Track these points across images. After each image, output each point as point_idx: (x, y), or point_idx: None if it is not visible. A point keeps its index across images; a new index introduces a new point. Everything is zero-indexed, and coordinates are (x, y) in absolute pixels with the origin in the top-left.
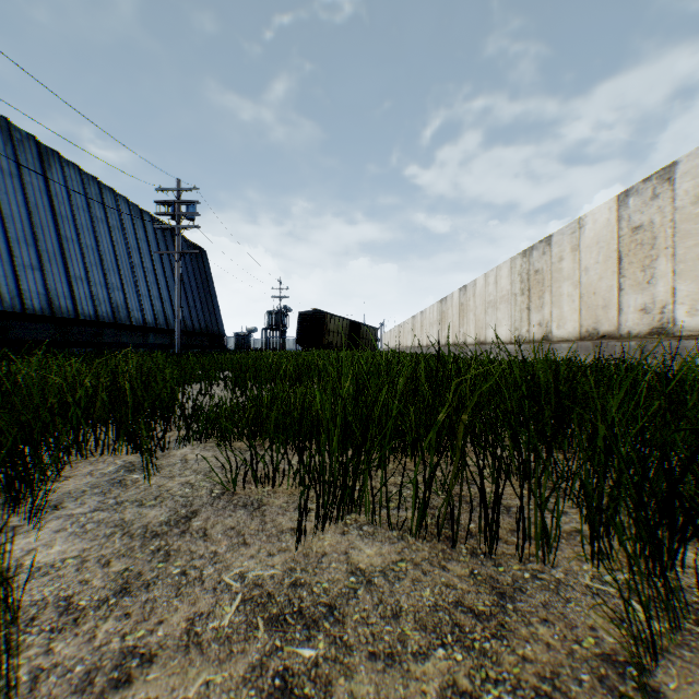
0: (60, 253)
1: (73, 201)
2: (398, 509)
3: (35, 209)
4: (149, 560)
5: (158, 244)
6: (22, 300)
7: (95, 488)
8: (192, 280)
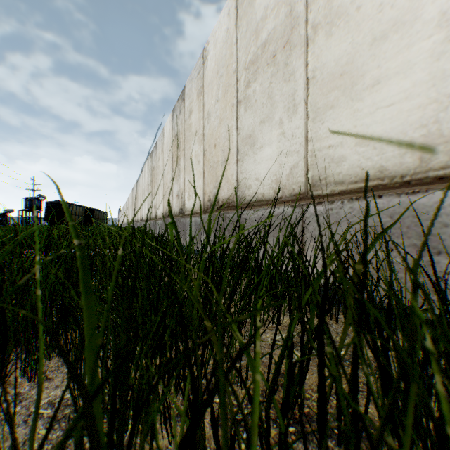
0: None
1: None
2: None
3: None
4: None
5: None
6: None
7: None
8: None
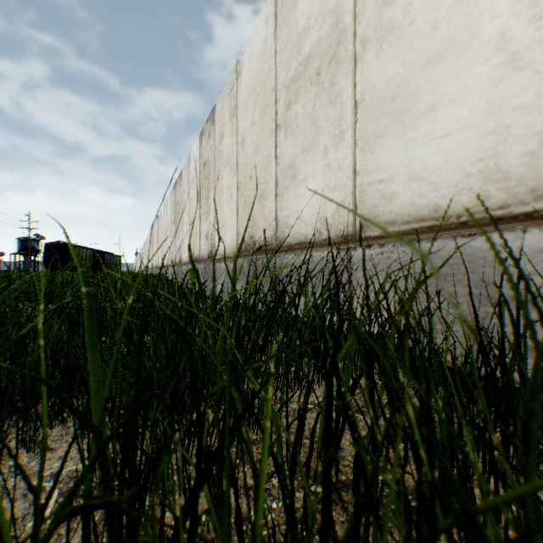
0: None
1: None
2: None
3: None
4: None
5: None
6: None
7: None
8: None
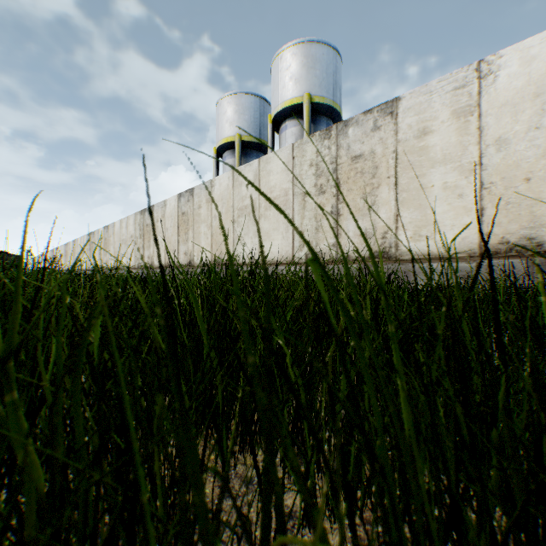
0: None
1: None
2: None
3: None
4: None
5: None
6: None
7: None
8: None
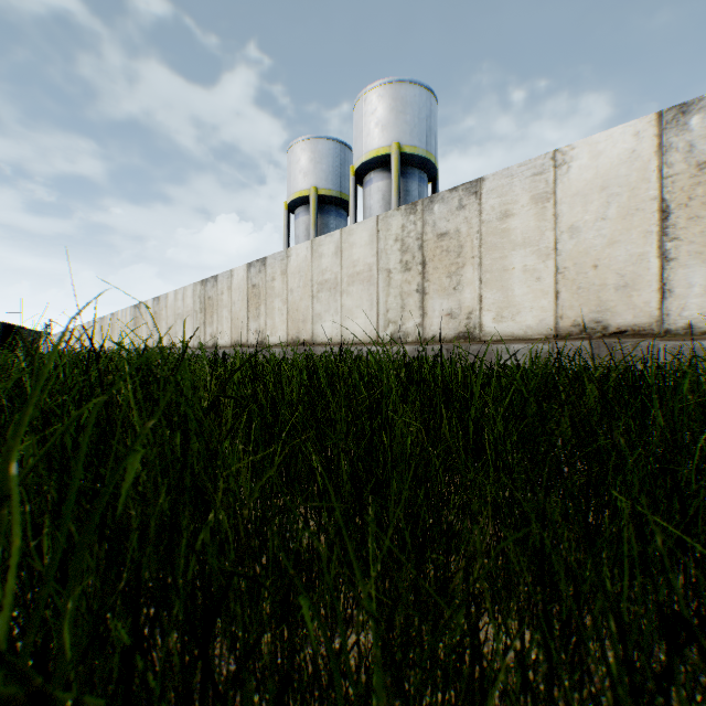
0: None
1: None
2: None
3: None
4: None
5: None
6: None
7: None
8: None
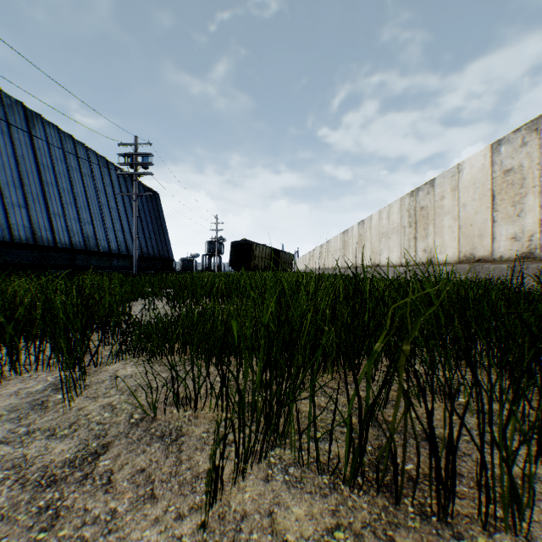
0: (42, 195)
1: (53, 153)
2: (328, 450)
3: (22, 159)
4: (29, 527)
5: (121, 188)
6: (11, 232)
7: (13, 412)
8: (148, 216)
